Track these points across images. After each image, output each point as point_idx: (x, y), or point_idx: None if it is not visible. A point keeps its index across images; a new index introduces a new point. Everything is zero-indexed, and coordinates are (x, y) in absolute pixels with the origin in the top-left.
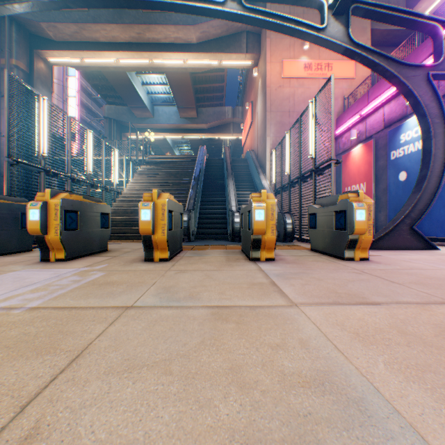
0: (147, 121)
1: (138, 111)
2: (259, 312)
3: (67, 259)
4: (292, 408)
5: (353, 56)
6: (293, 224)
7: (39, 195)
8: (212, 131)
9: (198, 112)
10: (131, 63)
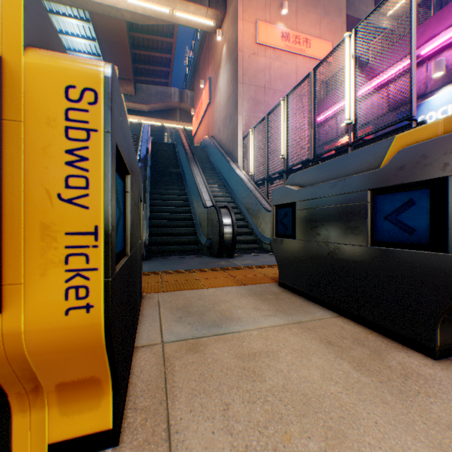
0: None
1: None
2: None
3: None
4: None
5: None
6: None
7: None
8: (154, 115)
9: (137, 88)
10: None
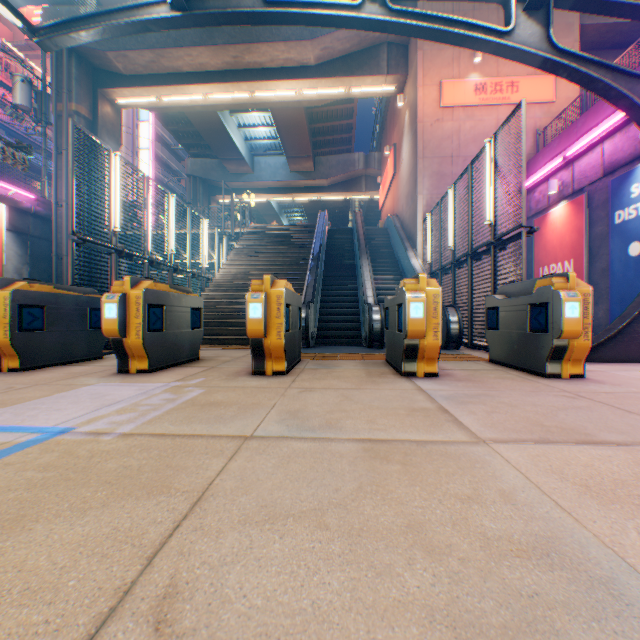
0: (245, 178)
1: (232, 165)
2: (431, 450)
3: (150, 369)
4: (508, 585)
5: (556, 70)
6: (459, 323)
7: (117, 285)
8: (335, 189)
9: (315, 162)
10: (225, 99)
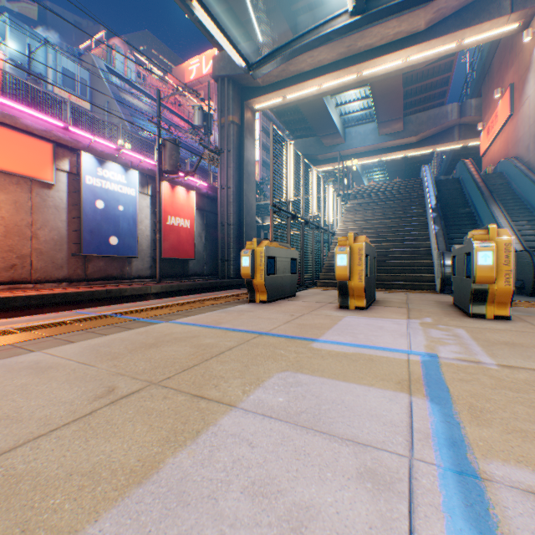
0: (337, 148)
1: (327, 139)
2: None
3: (365, 307)
4: None
5: None
6: None
7: (340, 240)
8: (423, 144)
9: (403, 122)
10: (334, 85)
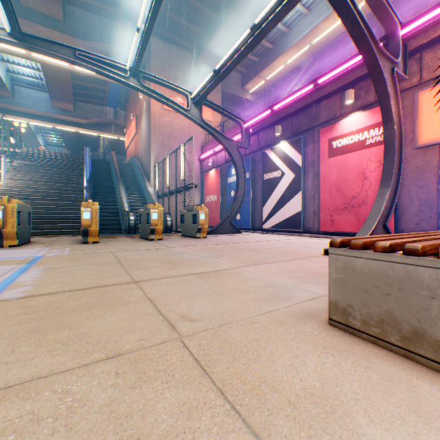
0: (5, 100)
1: None
2: (161, 249)
3: (19, 245)
4: (172, 254)
5: (204, 128)
6: (172, 221)
7: None
8: (92, 128)
9: (76, 105)
10: None
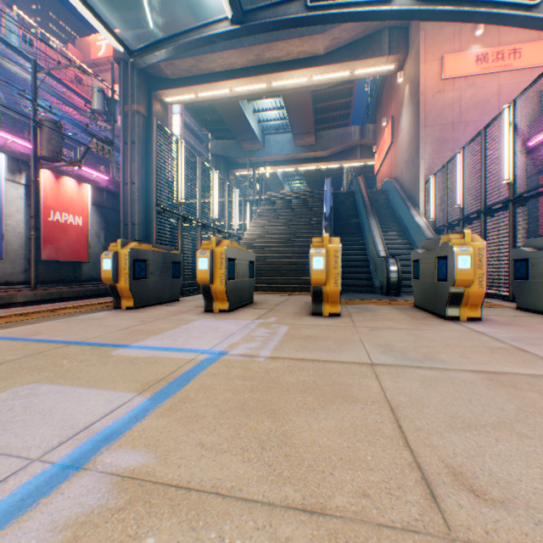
0: (257, 154)
1: (247, 144)
2: None
3: (229, 310)
4: None
5: None
6: None
7: (205, 243)
8: (333, 159)
9: (316, 137)
10: (247, 90)
